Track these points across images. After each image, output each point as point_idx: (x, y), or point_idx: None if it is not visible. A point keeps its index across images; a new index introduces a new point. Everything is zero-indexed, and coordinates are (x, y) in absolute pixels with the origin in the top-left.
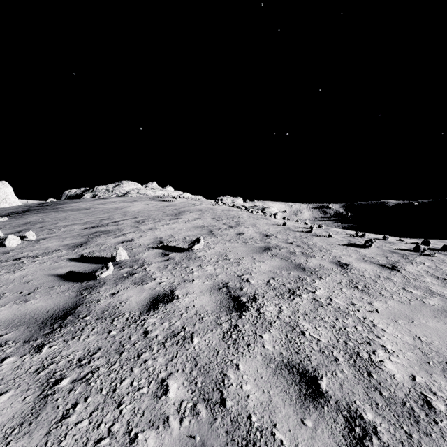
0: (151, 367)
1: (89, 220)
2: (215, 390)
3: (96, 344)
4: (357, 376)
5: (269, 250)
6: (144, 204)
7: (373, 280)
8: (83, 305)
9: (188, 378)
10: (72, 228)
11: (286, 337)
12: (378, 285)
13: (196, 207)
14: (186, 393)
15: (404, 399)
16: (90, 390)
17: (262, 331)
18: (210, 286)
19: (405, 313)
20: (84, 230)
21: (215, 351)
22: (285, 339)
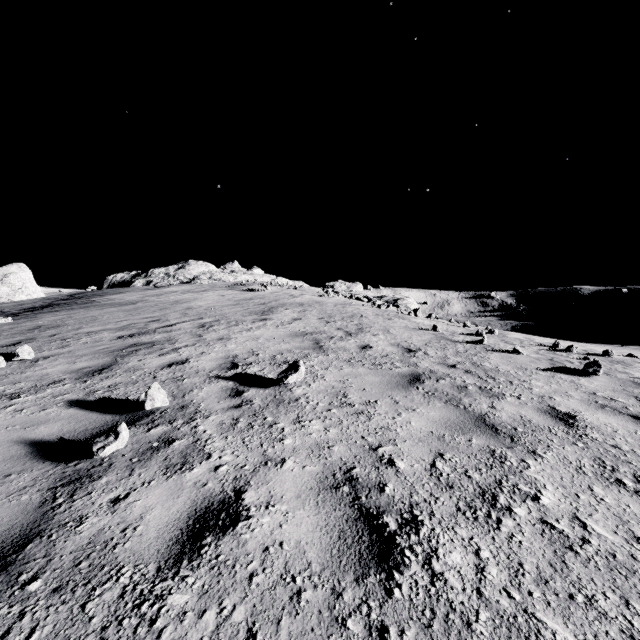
0: None
1: (129, 322)
2: None
3: None
4: None
5: (420, 382)
6: (218, 295)
7: None
8: (42, 537)
9: None
10: (98, 337)
11: None
12: None
13: (295, 300)
14: None
15: None
16: None
17: None
18: (317, 477)
19: None
20: (115, 341)
21: None
22: None
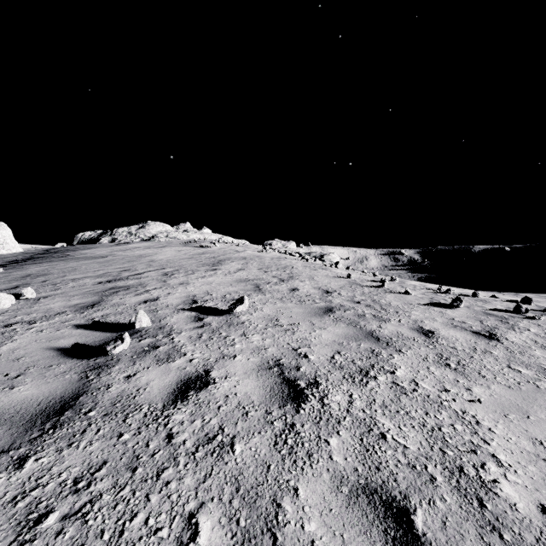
0: (175, 492)
1: (104, 272)
2: (265, 531)
3: (100, 455)
4: (464, 507)
5: (332, 312)
6: (175, 250)
7: (468, 354)
8: (88, 394)
9: (227, 511)
10: (82, 283)
11: (360, 443)
12: (476, 361)
13: (239, 255)
14: (224, 538)
15: (536, 545)
16: (86, 534)
17: (328, 433)
18: (257, 364)
19: (516, 403)
20: (97, 286)
21: (264, 466)
22: (360, 445)
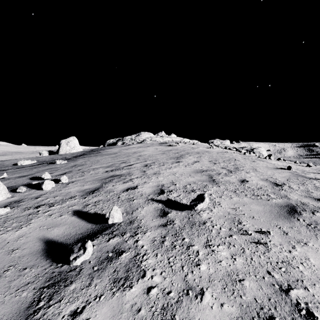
0: None
1: (112, 163)
2: None
3: None
4: None
5: (298, 213)
6: (154, 148)
7: None
8: None
9: None
10: (97, 171)
11: None
12: None
13: (194, 150)
14: None
15: None
16: None
17: None
18: None
19: None
20: (104, 174)
21: None
22: None
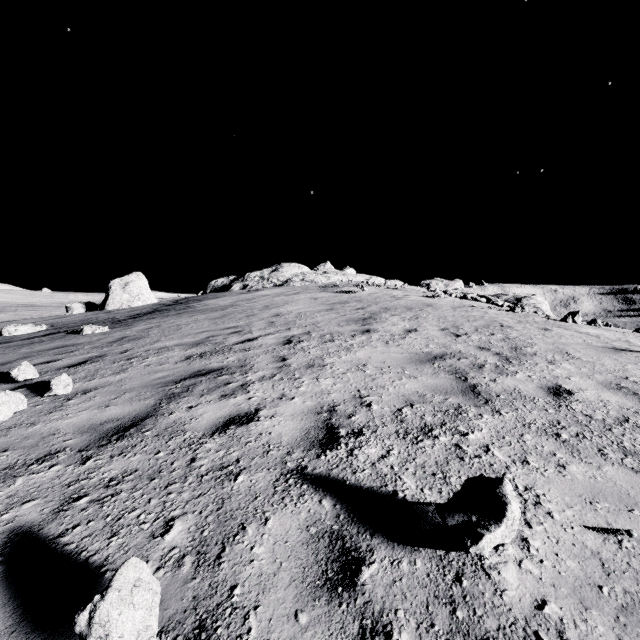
0: None
1: (208, 334)
2: None
3: None
4: None
5: None
6: (310, 298)
7: None
8: None
9: None
10: (165, 357)
11: None
12: None
13: (399, 303)
14: None
15: None
16: None
17: None
18: None
19: None
20: (179, 365)
21: None
22: None
